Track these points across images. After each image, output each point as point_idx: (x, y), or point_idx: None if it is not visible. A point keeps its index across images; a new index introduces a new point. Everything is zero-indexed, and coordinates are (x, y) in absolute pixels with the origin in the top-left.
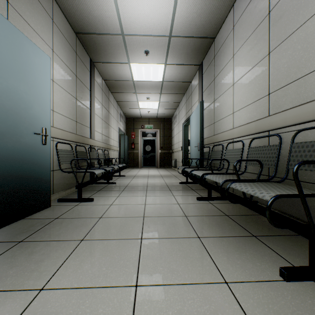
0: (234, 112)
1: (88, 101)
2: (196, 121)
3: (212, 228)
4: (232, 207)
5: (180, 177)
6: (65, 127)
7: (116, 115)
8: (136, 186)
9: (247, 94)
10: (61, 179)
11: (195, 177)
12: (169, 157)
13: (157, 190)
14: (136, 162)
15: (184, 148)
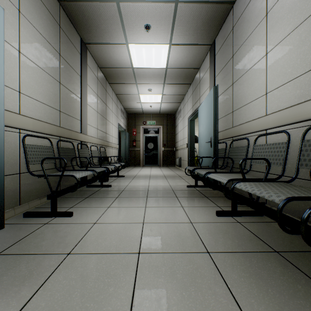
0: (267, 93)
1: (78, 89)
2: (207, 112)
3: (267, 293)
4: (275, 232)
5: (187, 179)
6: (41, 116)
7: (115, 110)
8: (134, 191)
9: (295, 61)
10: (34, 184)
11: (209, 181)
12: (172, 155)
13: (160, 197)
14: (137, 160)
15: (190, 145)
